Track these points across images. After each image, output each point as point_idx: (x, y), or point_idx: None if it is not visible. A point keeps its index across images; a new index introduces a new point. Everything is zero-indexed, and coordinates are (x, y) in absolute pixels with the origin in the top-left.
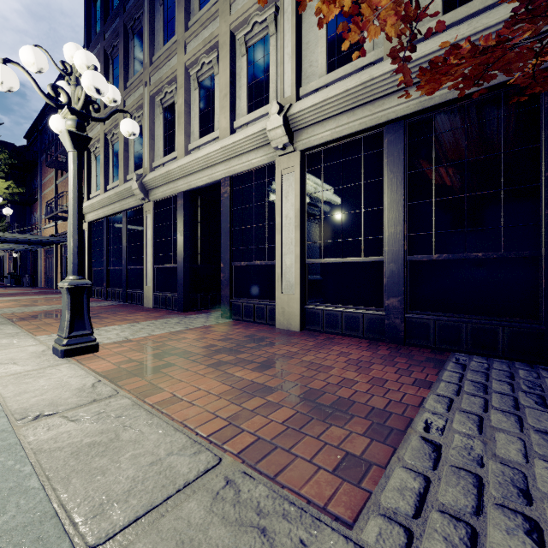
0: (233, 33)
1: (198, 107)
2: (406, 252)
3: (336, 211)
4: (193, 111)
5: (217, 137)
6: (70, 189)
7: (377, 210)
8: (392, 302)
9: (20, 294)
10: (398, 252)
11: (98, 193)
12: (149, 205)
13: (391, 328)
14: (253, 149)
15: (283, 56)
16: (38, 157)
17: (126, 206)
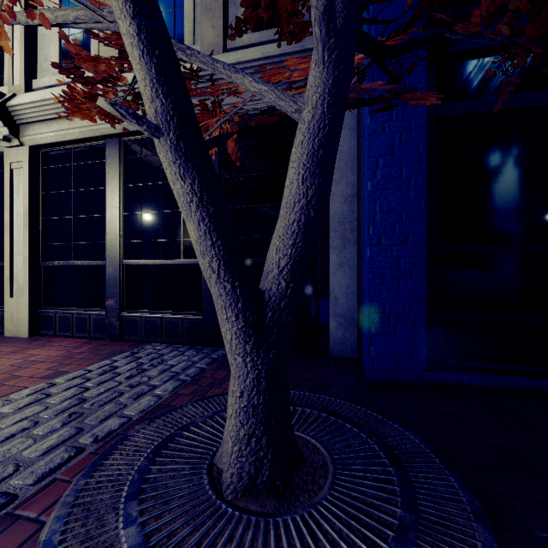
0: None
1: None
2: (122, 257)
3: (68, 213)
4: None
5: None
6: None
7: (101, 216)
8: (111, 303)
9: None
10: (115, 257)
11: None
12: None
13: (110, 326)
14: None
15: (12, 40)
16: None
17: None
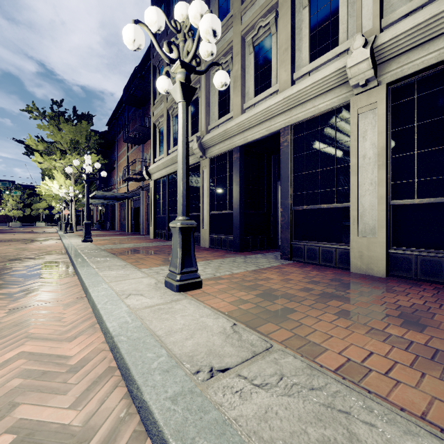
0: None
1: (253, 69)
2: None
3: (437, 144)
4: (247, 74)
5: (274, 92)
6: (180, 137)
7: None
8: None
9: (107, 235)
10: None
11: (161, 157)
12: (205, 162)
13: None
14: (320, 94)
15: None
16: (115, 138)
17: None
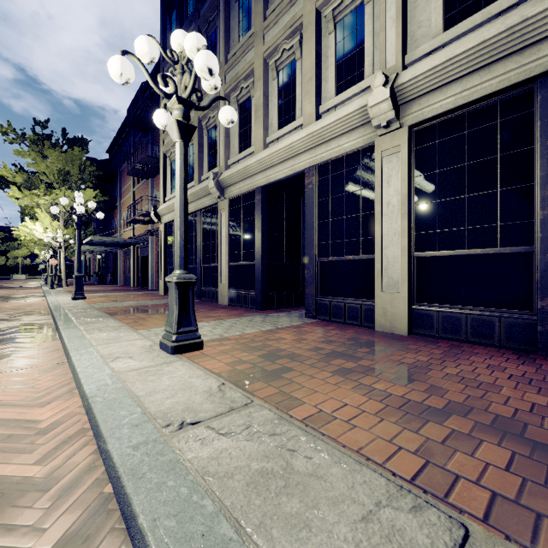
0: (318, 11)
1: (276, 97)
2: None
3: (457, 193)
4: (270, 103)
5: (298, 126)
6: (177, 181)
7: (522, 187)
8: None
9: (107, 290)
10: None
11: (173, 195)
12: (224, 203)
13: (547, 337)
14: (344, 132)
15: (385, 22)
16: (117, 169)
17: (201, 206)
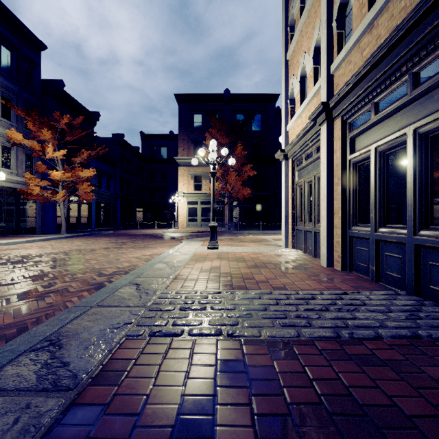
0: None
1: None
2: None
3: None
4: None
5: None
6: None
7: None
8: None
9: None
10: None
11: None
12: None
13: None
14: None
15: None
16: None
17: None
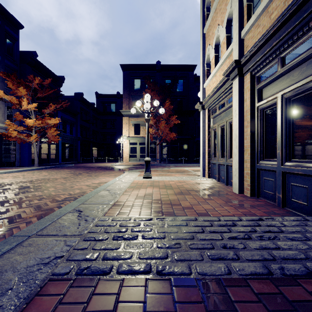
0: None
1: None
2: None
3: None
4: None
5: None
6: None
7: None
8: None
9: None
10: None
11: None
12: None
13: None
14: None
15: None
16: None
17: None
